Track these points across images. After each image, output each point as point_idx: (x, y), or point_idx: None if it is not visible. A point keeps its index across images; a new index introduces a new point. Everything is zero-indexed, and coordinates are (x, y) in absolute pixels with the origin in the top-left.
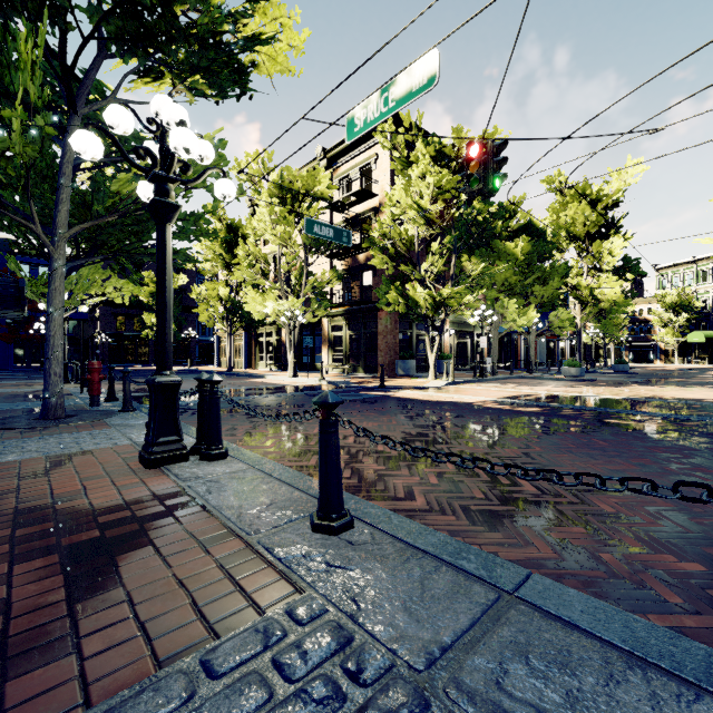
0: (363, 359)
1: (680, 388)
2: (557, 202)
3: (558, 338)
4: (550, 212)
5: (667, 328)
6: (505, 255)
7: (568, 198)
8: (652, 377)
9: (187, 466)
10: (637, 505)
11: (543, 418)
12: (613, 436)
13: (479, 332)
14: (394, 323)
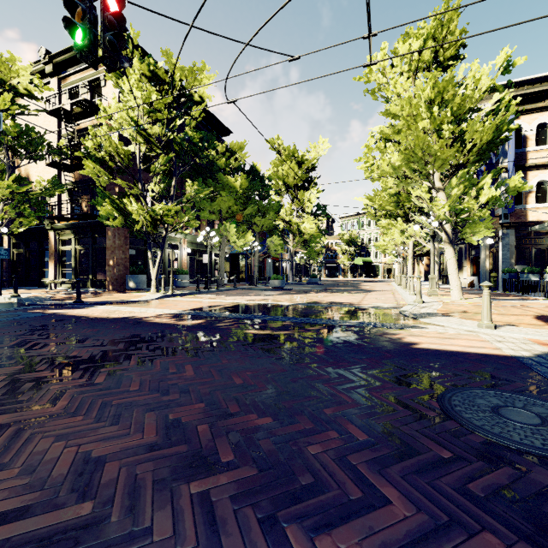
0: (93, 274)
1: (337, 294)
2: (277, 158)
3: (282, 259)
4: (272, 165)
5: (345, 255)
6: (228, 187)
7: (284, 157)
8: (329, 286)
9: None
10: None
11: (184, 334)
12: (221, 356)
13: (217, 252)
14: (124, 239)
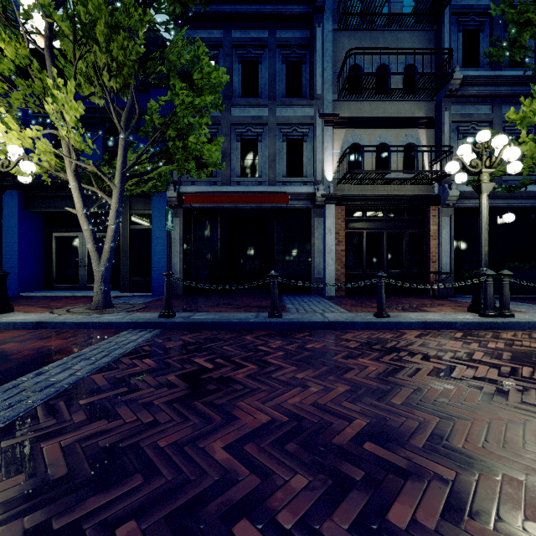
0: None
1: None
2: None
3: None
4: None
5: None
6: None
7: None
8: None
9: (470, 314)
10: (358, 369)
11: None
12: None
13: None
14: None
